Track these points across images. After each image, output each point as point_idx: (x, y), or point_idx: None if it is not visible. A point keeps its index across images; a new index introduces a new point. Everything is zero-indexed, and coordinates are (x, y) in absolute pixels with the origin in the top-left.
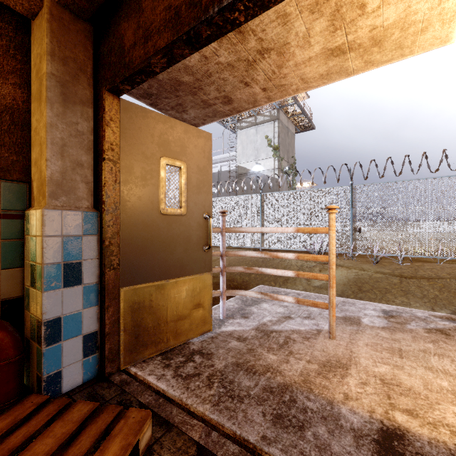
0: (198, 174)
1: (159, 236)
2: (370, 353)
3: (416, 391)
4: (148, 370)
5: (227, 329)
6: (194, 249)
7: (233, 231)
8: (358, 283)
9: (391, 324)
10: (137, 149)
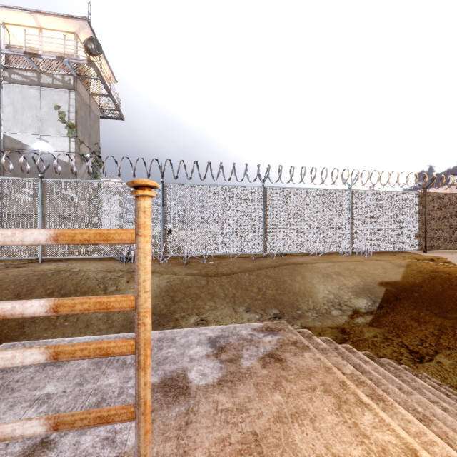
0: None
1: None
2: None
3: None
4: None
5: None
6: None
7: None
8: (171, 291)
9: (226, 368)
10: None
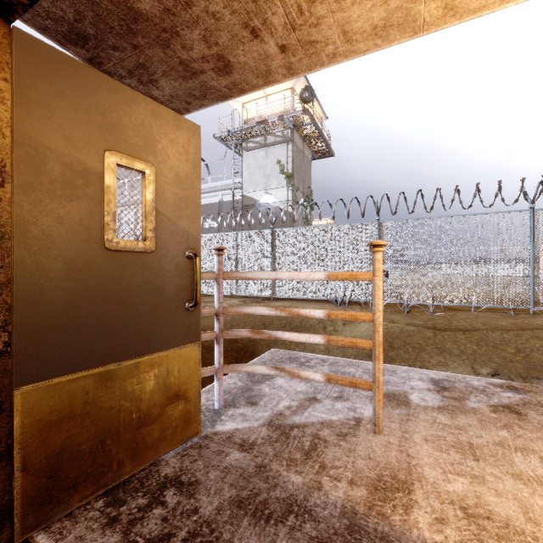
0: (177, 187)
1: (101, 287)
2: (435, 456)
3: (517, 527)
4: (72, 539)
5: (225, 428)
6: (169, 307)
7: (234, 278)
8: (389, 339)
9: (447, 401)
10: (53, 129)
